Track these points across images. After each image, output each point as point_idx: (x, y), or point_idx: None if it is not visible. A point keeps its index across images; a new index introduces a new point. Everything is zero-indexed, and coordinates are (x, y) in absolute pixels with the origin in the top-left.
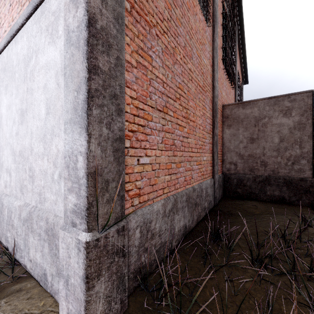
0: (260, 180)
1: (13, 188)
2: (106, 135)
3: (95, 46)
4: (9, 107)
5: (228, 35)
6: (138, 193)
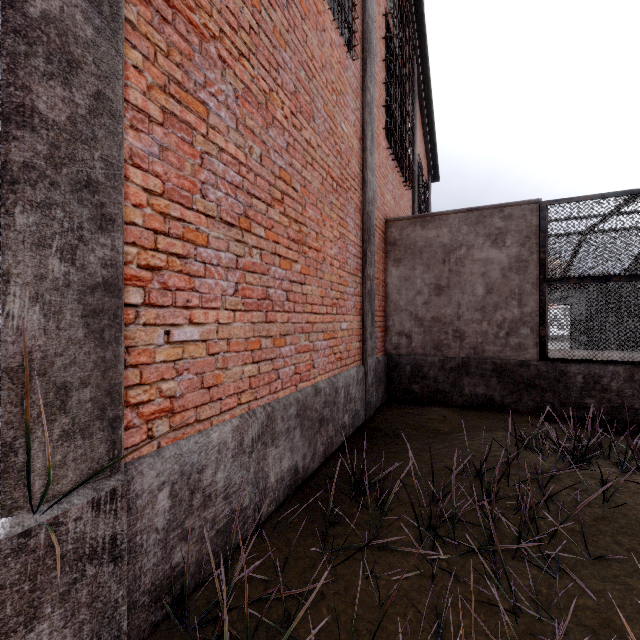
0: (453, 367)
1: None
2: (60, 277)
3: (23, 59)
4: None
5: (397, 82)
6: (167, 407)
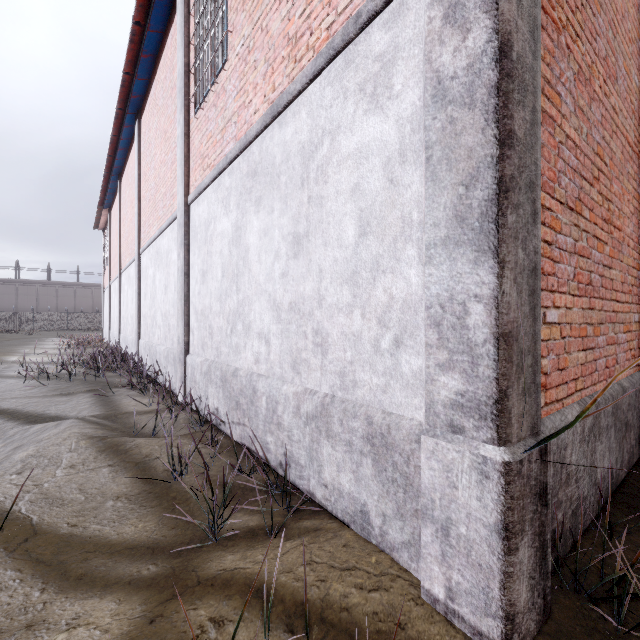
0: None
1: (275, 363)
2: (521, 263)
3: (510, 95)
4: (265, 232)
5: None
6: (543, 382)
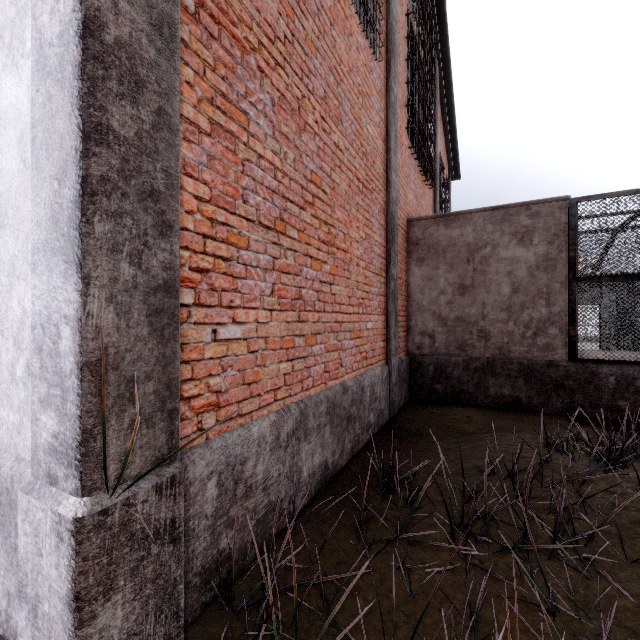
0: (478, 367)
1: None
2: (129, 280)
3: (100, 82)
4: None
5: (420, 81)
6: (214, 401)
